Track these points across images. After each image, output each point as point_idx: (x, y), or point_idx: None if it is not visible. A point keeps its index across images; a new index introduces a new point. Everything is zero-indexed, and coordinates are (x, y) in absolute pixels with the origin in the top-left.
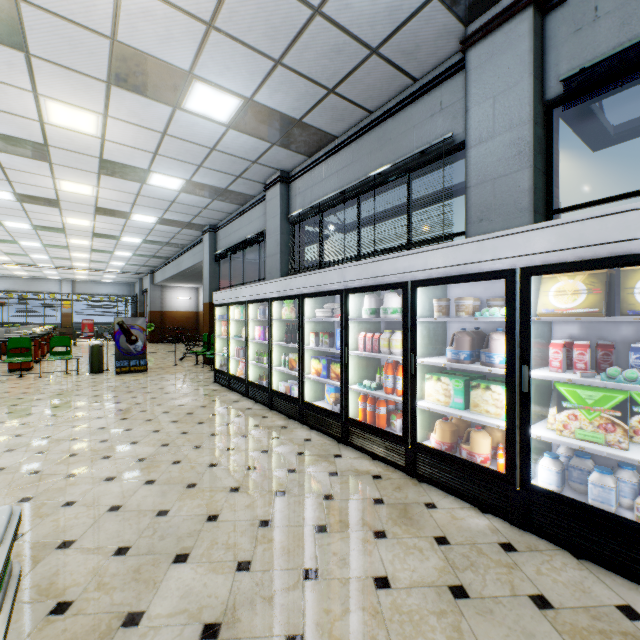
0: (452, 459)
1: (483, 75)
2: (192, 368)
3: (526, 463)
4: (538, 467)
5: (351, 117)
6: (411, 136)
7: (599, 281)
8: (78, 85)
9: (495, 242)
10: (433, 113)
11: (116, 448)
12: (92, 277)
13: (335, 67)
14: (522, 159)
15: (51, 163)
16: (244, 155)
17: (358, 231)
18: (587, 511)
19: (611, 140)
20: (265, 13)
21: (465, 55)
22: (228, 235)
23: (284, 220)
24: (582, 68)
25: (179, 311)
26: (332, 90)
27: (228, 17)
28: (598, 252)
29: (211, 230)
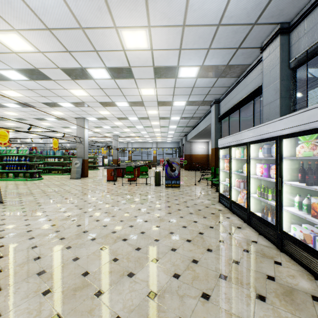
0: None
1: None
2: (204, 188)
3: None
4: None
5: None
6: None
7: None
8: (131, 5)
9: None
10: None
11: (141, 263)
12: (163, 140)
13: None
14: None
15: (134, 79)
16: (245, 19)
17: None
18: None
19: None
20: None
21: None
22: (227, 102)
23: (284, 67)
24: None
25: (198, 154)
26: None
27: None
28: None
29: (216, 103)
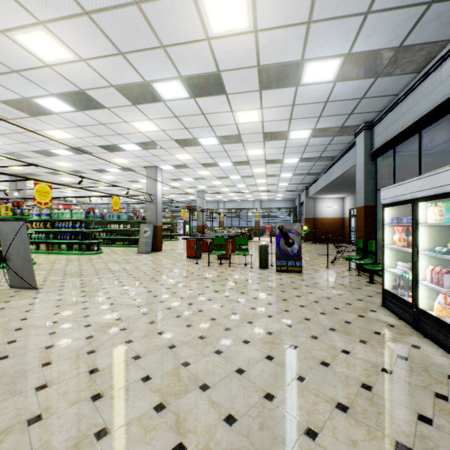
0: None
1: None
2: (345, 275)
3: None
4: None
5: None
6: None
7: None
8: None
9: None
10: None
11: None
12: (269, 197)
13: None
14: None
15: (226, 95)
16: None
17: None
18: None
19: None
20: None
21: None
22: (390, 124)
23: None
24: None
25: (327, 217)
26: None
27: None
28: None
29: (365, 128)
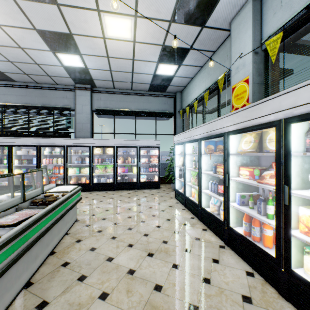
0: (78, 184)
1: (80, 98)
2: None
3: (93, 179)
4: (94, 180)
5: (28, 81)
6: (56, 100)
7: (102, 149)
8: None
9: (87, 140)
10: (64, 97)
11: None
12: None
13: (33, 72)
14: (88, 121)
15: None
16: None
17: (29, 122)
18: (101, 183)
19: (102, 117)
20: (18, 55)
21: (75, 90)
22: None
23: None
24: (99, 108)
25: None
26: (27, 74)
27: (1, 48)
28: (103, 145)
29: None
